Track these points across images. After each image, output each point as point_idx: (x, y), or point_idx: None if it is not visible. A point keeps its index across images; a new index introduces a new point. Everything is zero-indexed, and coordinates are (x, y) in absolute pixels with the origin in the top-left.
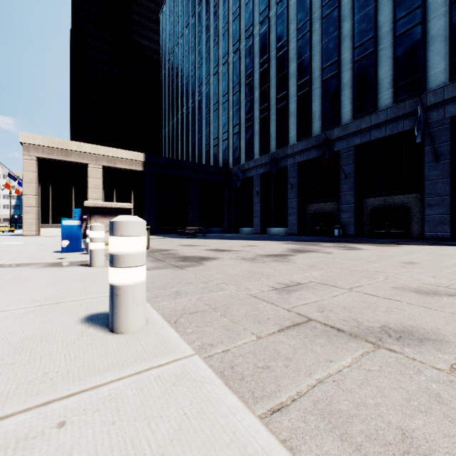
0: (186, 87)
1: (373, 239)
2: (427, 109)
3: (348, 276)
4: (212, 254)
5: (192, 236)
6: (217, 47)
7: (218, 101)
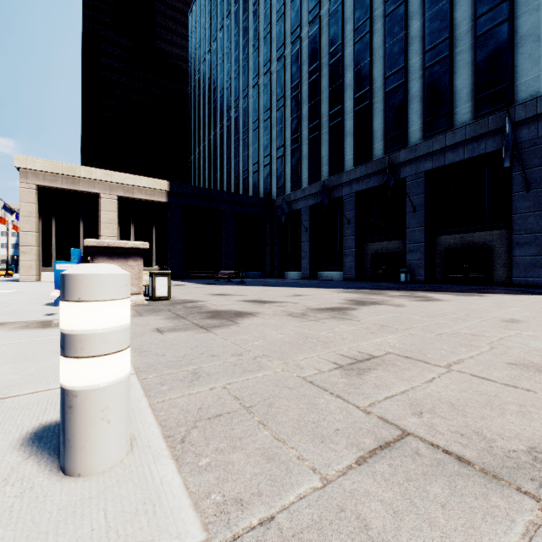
0: (220, 102)
1: (449, 286)
2: (515, 126)
3: (437, 342)
4: (250, 308)
5: (226, 282)
6: (257, 53)
7: (258, 118)
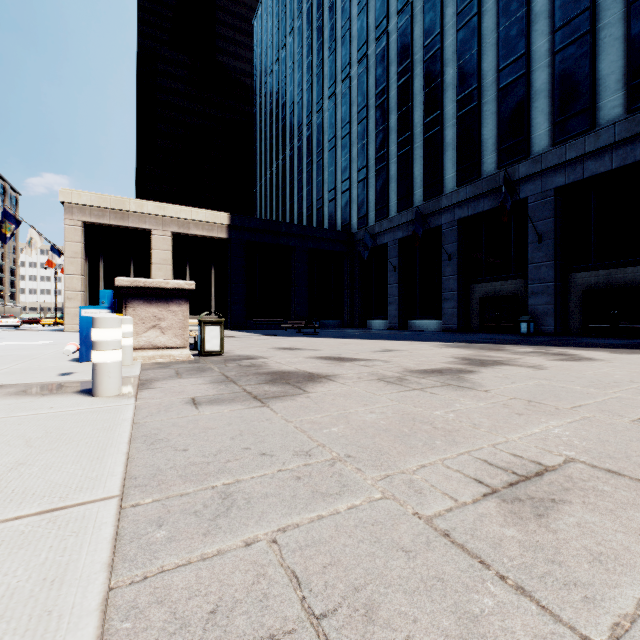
0: (289, 119)
1: (592, 339)
2: None
3: None
4: (325, 368)
5: (296, 333)
6: (334, 56)
7: (335, 135)
